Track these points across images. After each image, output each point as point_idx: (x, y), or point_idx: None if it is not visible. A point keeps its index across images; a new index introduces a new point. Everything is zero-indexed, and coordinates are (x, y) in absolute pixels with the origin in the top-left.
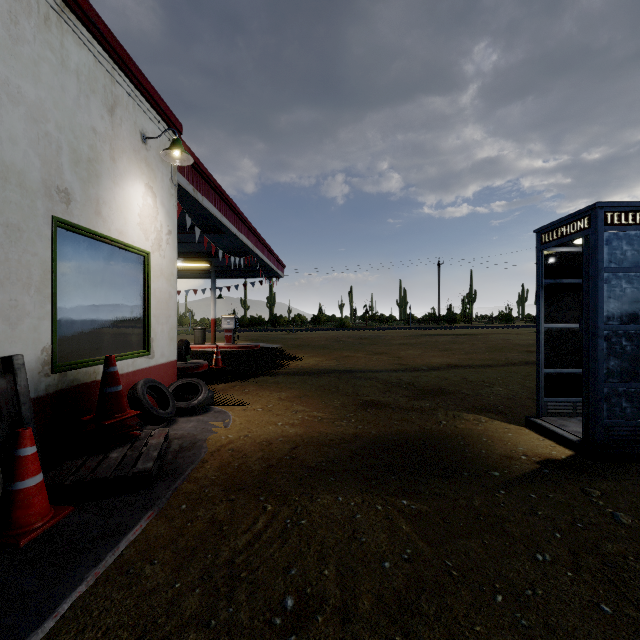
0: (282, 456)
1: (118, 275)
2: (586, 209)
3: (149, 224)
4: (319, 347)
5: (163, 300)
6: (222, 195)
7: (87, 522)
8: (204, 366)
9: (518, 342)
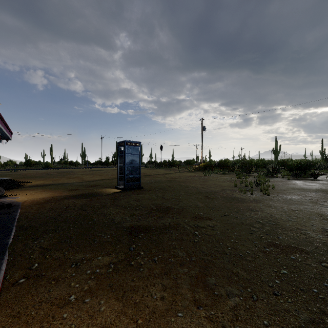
0: (50, 199)
1: None
2: (123, 141)
3: None
4: (38, 177)
5: None
6: None
7: (2, 212)
8: None
9: None
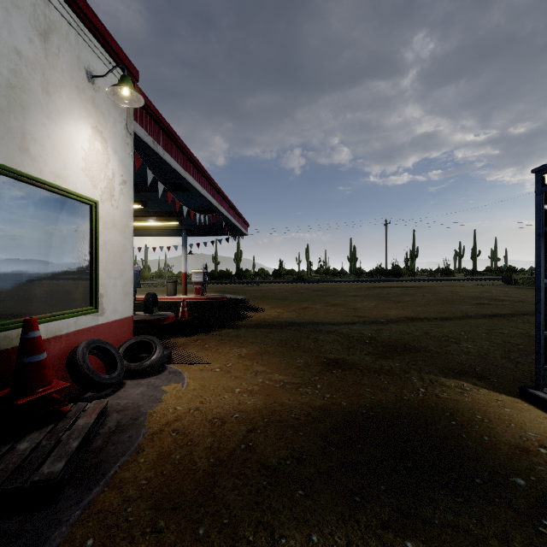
0: (236, 445)
1: (56, 224)
2: None
3: (97, 171)
4: (280, 298)
5: (116, 253)
6: (185, 152)
7: None
8: (170, 318)
9: (466, 294)
